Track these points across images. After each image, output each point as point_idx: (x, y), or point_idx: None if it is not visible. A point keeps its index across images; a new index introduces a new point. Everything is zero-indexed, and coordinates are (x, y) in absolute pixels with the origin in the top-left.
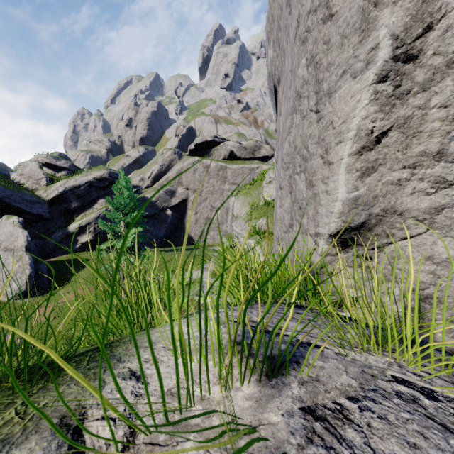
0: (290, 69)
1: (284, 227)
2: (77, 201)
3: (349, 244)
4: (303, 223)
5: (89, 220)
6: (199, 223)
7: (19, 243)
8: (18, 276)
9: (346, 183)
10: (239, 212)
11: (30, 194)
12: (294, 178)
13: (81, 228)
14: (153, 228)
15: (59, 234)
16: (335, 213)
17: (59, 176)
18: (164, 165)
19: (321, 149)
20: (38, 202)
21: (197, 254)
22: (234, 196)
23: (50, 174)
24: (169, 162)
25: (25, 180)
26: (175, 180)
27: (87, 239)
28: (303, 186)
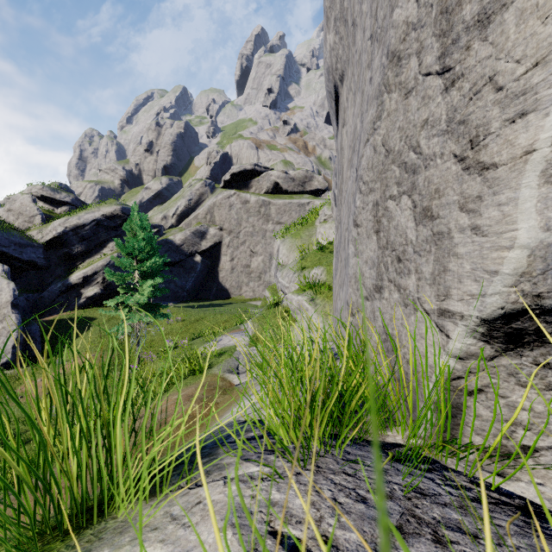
0: (369, 34)
1: (364, 289)
2: (81, 244)
3: (527, 340)
4: (406, 288)
5: (96, 268)
6: (236, 272)
7: (3, 298)
8: (1, 340)
9: (541, 206)
10: (286, 259)
11: (19, 235)
12: (384, 206)
13: (86, 279)
14: (178, 278)
15: (58, 286)
16: (504, 276)
17: (58, 213)
18: (193, 200)
19: (457, 142)
20: (30, 245)
21: (233, 311)
22: (279, 239)
23: (47, 210)
24: (199, 196)
25: (15, 217)
26: (206, 218)
27: (94, 292)
28: (408, 220)
